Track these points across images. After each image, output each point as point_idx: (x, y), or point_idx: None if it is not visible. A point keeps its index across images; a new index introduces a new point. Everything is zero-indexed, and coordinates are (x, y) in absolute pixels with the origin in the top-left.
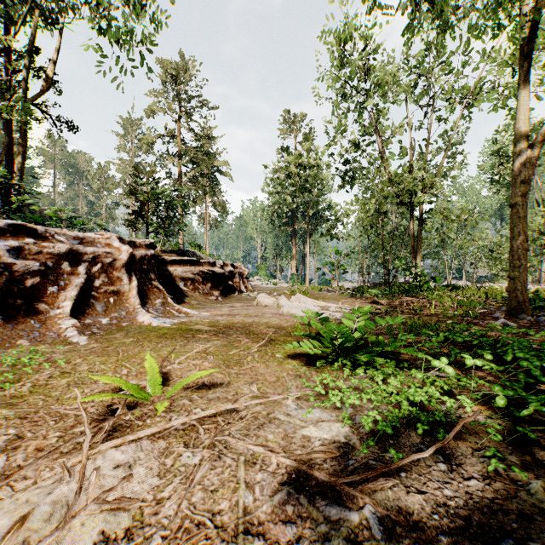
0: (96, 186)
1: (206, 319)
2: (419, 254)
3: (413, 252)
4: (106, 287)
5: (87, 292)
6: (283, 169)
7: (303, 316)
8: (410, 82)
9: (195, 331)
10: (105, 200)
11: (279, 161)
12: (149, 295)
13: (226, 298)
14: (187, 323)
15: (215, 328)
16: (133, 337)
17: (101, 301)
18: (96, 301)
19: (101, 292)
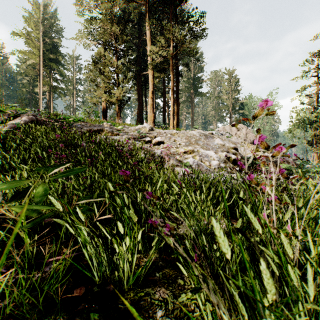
0: None
1: None
2: None
3: None
4: None
5: None
6: None
7: None
8: None
9: None
10: None
11: None
12: None
13: None
14: None
15: None
16: None
17: None
18: None
19: None
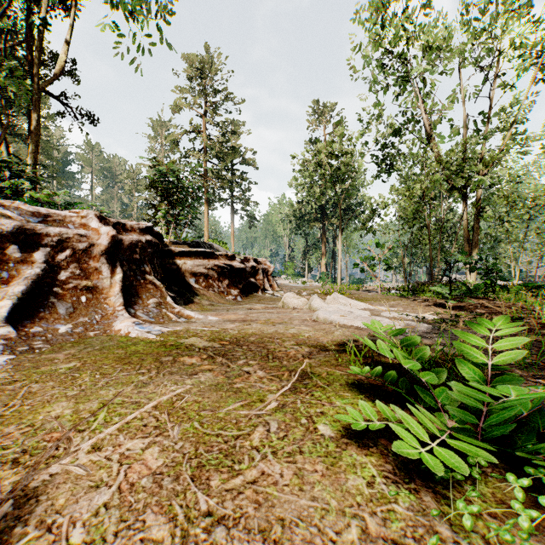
0: (128, 188)
1: (209, 327)
2: (475, 248)
3: (467, 246)
4: (75, 281)
5: (46, 288)
6: (312, 158)
7: (348, 324)
8: (468, 40)
9: (182, 349)
10: (136, 201)
11: (308, 150)
12: (140, 292)
13: (246, 298)
14: (181, 333)
15: (215, 343)
16: (78, 360)
17: (67, 301)
18: (59, 299)
19: (69, 288)
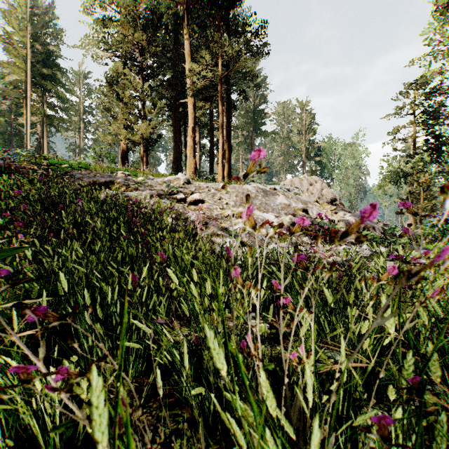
0: None
1: None
2: None
3: None
4: None
5: None
6: None
7: None
8: None
9: None
10: None
11: None
12: None
13: None
14: None
15: None
16: None
17: None
18: None
19: None
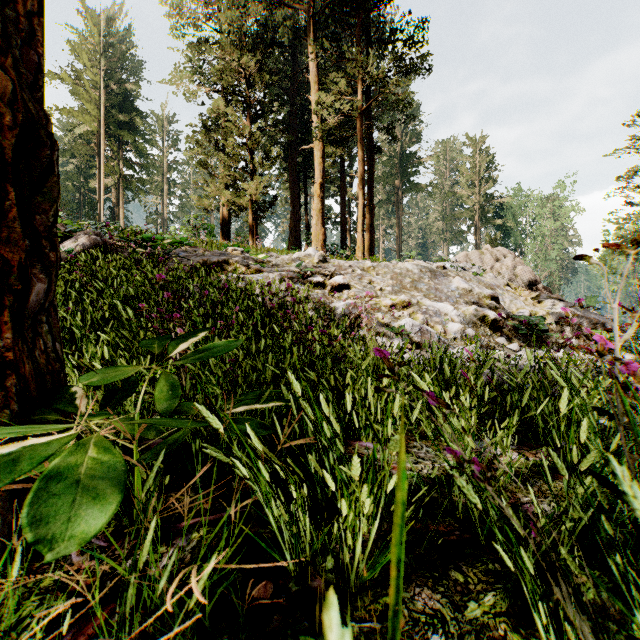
0: None
1: None
2: None
3: None
4: None
5: None
6: None
7: None
8: None
9: None
10: None
11: None
12: None
13: None
14: None
15: None
16: None
17: None
18: None
19: None
